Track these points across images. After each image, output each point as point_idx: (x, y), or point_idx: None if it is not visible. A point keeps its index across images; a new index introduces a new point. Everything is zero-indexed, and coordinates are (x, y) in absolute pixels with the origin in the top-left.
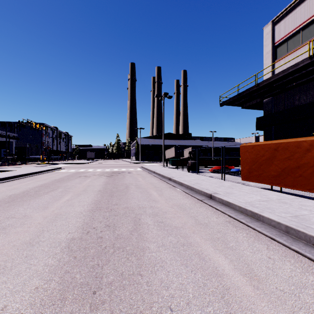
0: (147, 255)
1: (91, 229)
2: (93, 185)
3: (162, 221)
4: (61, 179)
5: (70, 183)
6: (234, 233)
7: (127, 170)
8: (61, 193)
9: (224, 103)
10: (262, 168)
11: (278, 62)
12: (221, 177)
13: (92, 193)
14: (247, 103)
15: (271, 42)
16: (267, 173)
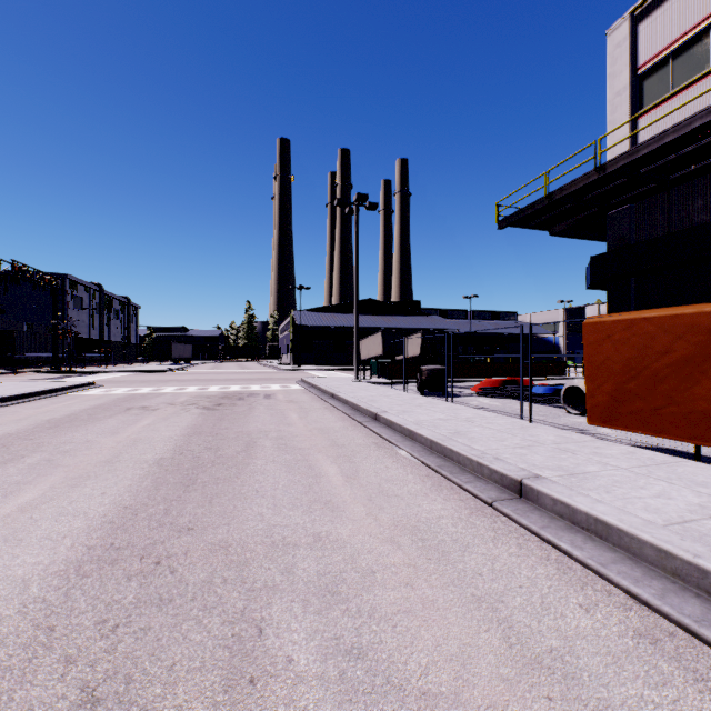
0: None
1: None
2: (150, 440)
3: (360, 645)
4: (69, 418)
5: (86, 432)
6: None
7: (265, 388)
8: (25, 474)
9: (509, 220)
10: (663, 390)
11: (648, 116)
12: (511, 411)
13: (129, 473)
14: (565, 222)
15: (629, 67)
16: (683, 406)
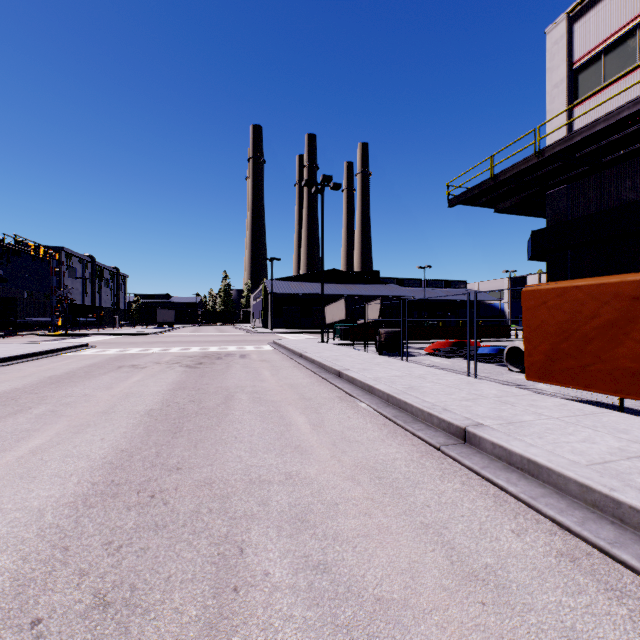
0: None
1: (11, 639)
2: (141, 394)
3: (326, 561)
4: (68, 375)
5: (84, 387)
6: None
7: (240, 349)
8: (33, 423)
9: (458, 199)
10: (591, 350)
11: (583, 105)
12: (459, 369)
13: (123, 422)
14: (508, 201)
15: (565, 62)
16: (609, 363)
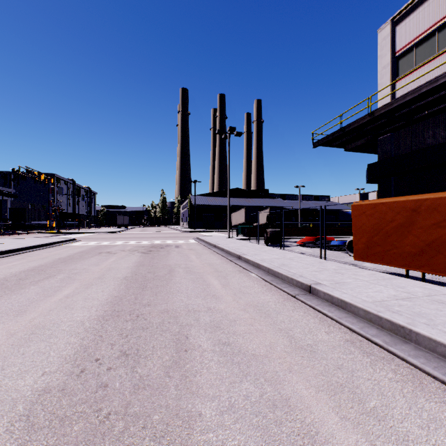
0: (197, 441)
1: (89, 364)
2: (118, 268)
3: (229, 342)
4: (69, 257)
5: (82, 264)
6: (370, 370)
7: (175, 242)
8: (60, 283)
9: (319, 142)
10: (390, 241)
11: (401, 81)
12: (317, 254)
13: (112, 283)
14: (353, 143)
15: (390, 52)
16: (399, 249)
